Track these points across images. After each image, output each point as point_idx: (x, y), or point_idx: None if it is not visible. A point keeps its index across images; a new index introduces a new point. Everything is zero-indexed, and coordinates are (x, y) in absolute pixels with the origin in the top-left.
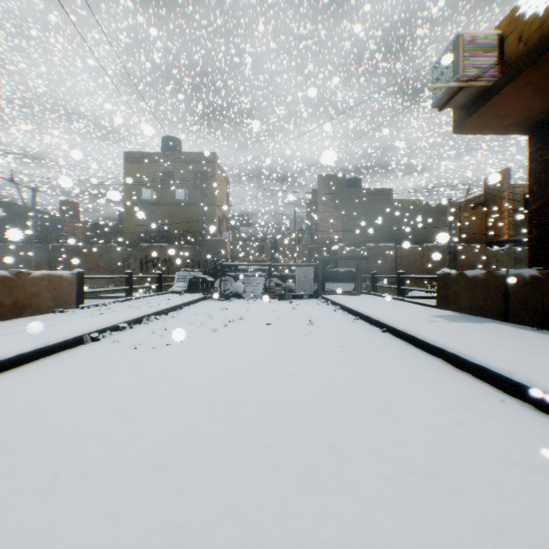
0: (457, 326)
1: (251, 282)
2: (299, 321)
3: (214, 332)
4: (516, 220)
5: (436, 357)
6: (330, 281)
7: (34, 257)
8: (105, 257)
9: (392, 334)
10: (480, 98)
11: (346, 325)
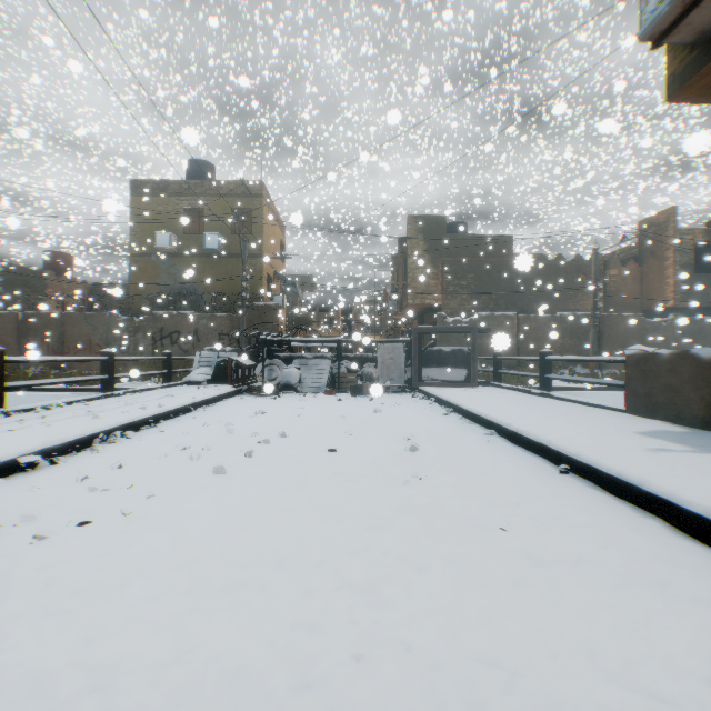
0: None
1: (311, 367)
2: (389, 440)
3: (218, 474)
4: (685, 279)
5: None
6: (429, 366)
7: None
8: (102, 331)
9: (586, 480)
10: None
11: (479, 452)
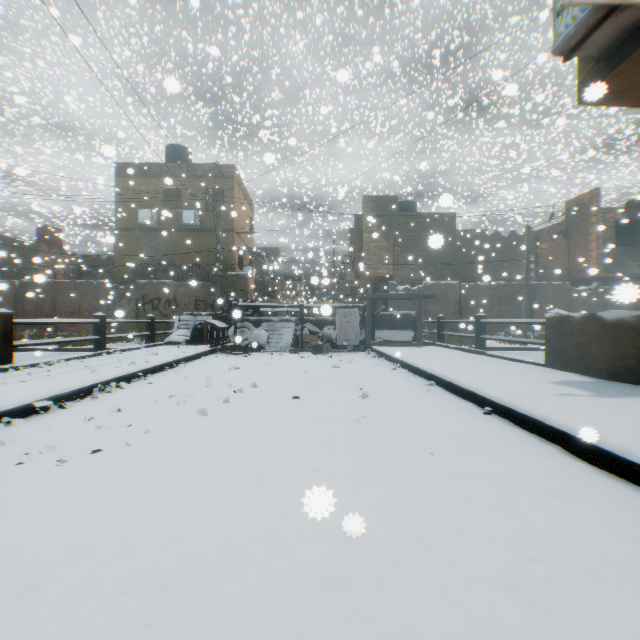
0: (623, 406)
1: (277, 329)
2: (345, 390)
3: (201, 416)
4: (606, 252)
5: (632, 484)
6: (381, 328)
7: None
8: (90, 297)
9: (505, 419)
10: (639, 31)
11: (419, 398)
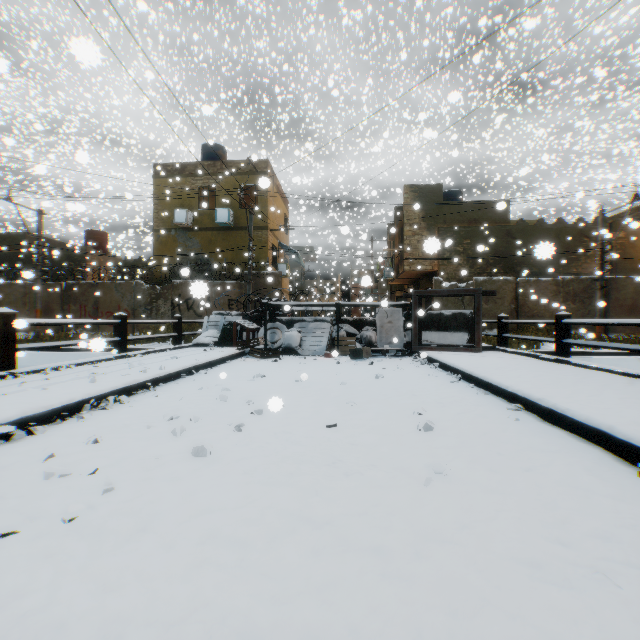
0: None
1: (311, 331)
2: (396, 414)
3: (197, 457)
4: None
5: None
6: (429, 330)
7: (40, 298)
8: (129, 298)
9: None
10: None
11: (511, 435)
